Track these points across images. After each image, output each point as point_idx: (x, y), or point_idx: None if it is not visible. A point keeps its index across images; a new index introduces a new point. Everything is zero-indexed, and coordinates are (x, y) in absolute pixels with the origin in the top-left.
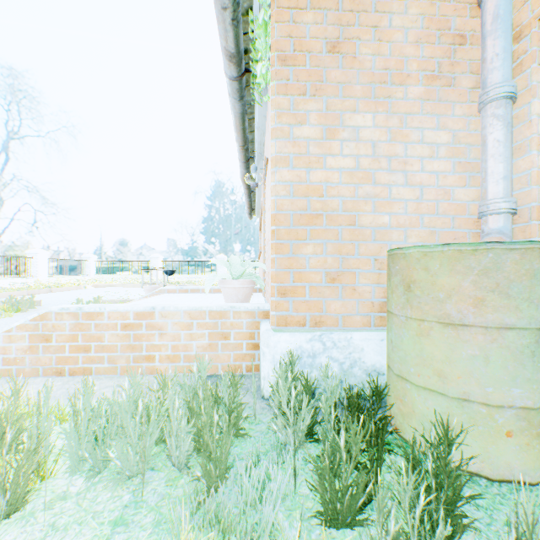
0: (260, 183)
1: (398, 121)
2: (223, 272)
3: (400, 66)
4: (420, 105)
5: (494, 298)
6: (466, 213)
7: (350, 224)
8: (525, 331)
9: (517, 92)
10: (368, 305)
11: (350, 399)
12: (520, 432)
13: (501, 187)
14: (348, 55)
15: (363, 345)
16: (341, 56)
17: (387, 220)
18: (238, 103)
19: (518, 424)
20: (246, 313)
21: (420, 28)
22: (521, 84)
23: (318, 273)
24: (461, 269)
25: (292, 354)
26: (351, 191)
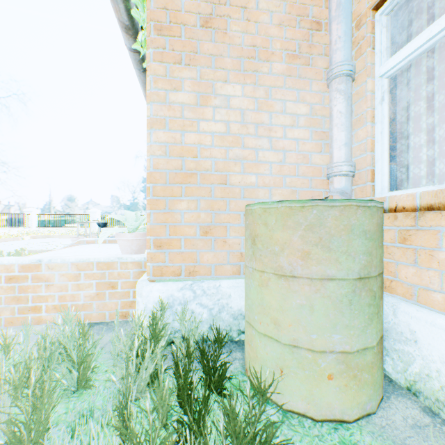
0: None
1: (264, 93)
2: None
3: (266, 44)
4: (283, 79)
5: (317, 251)
6: (321, 175)
7: (222, 182)
8: (344, 281)
9: (358, 72)
10: (237, 255)
11: (189, 351)
12: (339, 374)
13: (343, 152)
14: (220, 30)
15: (230, 292)
16: (214, 31)
17: (255, 180)
18: (142, 74)
19: (338, 367)
20: (133, 264)
21: (284, 13)
22: (360, 65)
23: (192, 227)
24: (291, 224)
25: (162, 303)
26: (222, 153)
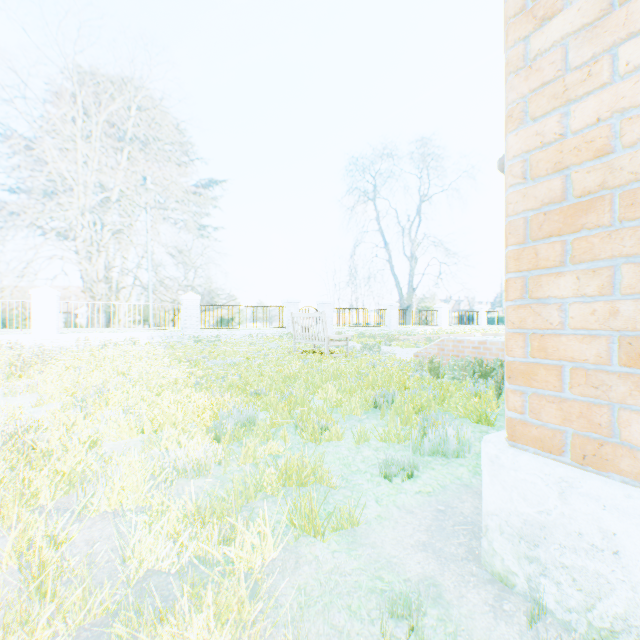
0: None
1: None
2: None
3: None
4: None
5: None
6: None
7: None
8: None
9: None
10: None
11: None
12: None
13: None
14: None
15: None
16: None
17: None
18: None
19: None
20: None
21: None
22: None
23: None
24: None
25: None
26: None
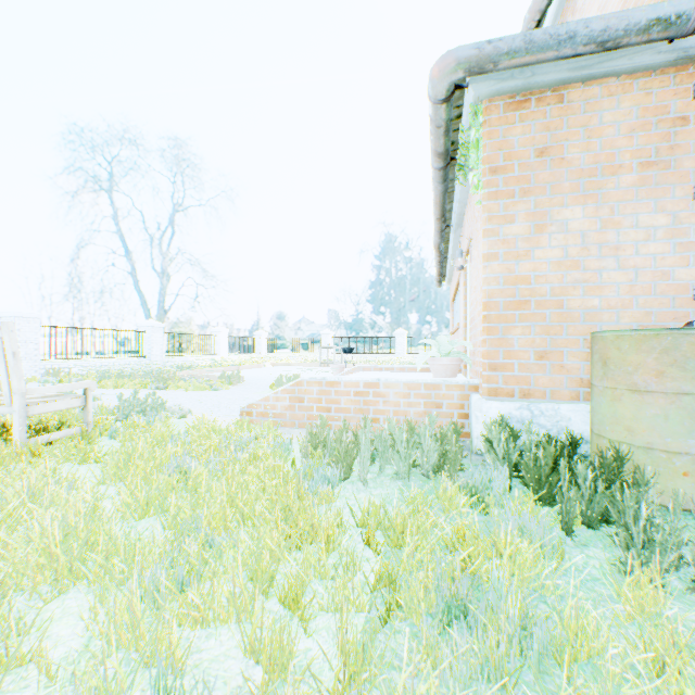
0: (455, 250)
1: (609, 211)
2: (401, 351)
3: (610, 159)
4: (633, 192)
5: (671, 371)
6: (688, 293)
7: (558, 307)
8: None
9: None
10: (576, 380)
11: (550, 442)
12: (694, 473)
13: None
14: (556, 156)
15: (570, 415)
16: (548, 158)
17: (597, 303)
18: (440, 185)
19: (693, 467)
20: (457, 386)
21: (634, 117)
22: None
23: (526, 352)
24: (645, 349)
25: (502, 418)
26: (558, 278)
